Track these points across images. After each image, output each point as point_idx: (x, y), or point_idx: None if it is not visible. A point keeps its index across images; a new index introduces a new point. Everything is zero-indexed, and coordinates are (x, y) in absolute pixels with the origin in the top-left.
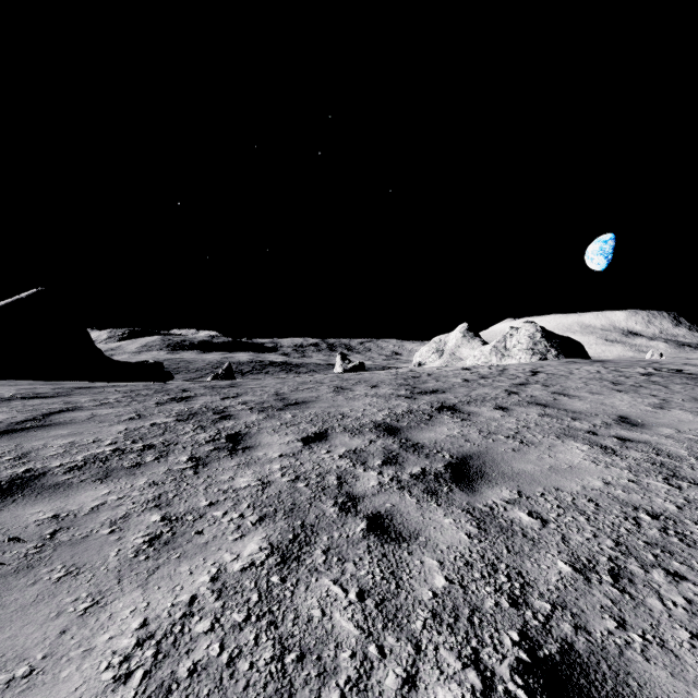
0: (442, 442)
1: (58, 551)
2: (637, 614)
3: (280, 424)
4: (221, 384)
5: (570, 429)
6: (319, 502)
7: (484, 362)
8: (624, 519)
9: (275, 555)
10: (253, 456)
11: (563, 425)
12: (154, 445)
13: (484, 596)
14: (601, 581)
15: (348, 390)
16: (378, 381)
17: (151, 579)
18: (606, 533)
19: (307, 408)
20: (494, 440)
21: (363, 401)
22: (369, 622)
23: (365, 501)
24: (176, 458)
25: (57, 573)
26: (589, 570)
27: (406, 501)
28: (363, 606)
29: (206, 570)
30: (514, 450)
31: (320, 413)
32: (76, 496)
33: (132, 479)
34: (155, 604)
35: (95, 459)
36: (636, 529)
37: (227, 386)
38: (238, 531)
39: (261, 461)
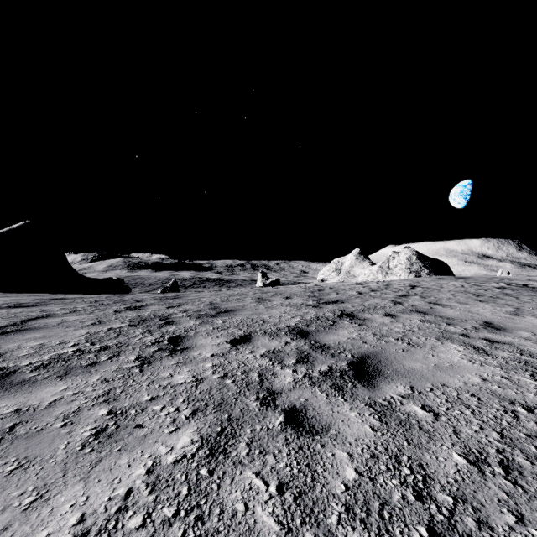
0: (344, 343)
1: (14, 444)
2: (532, 508)
3: (213, 329)
4: (168, 296)
5: (447, 332)
6: (243, 397)
7: (372, 278)
8: (504, 413)
9: (204, 448)
10: (190, 356)
11: (440, 329)
12: (109, 346)
13: (391, 488)
14: (494, 474)
15: (267, 301)
16: (291, 293)
17: (92, 472)
18: (491, 426)
19: (234, 315)
20: (386, 341)
21: (279, 310)
22: (288, 517)
23: (283, 396)
24: (125, 358)
25: (10, 466)
26: (482, 463)
27: (317, 396)
28: (283, 500)
29: (143, 463)
30: (403, 351)
31: (245, 320)
32: (38, 392)
33: (87, 376)
34: (93, 498)
35: (59, 359)
36: (516, 422)
37: (172, 297)
38: (173, 424)
39: (196, 360)
